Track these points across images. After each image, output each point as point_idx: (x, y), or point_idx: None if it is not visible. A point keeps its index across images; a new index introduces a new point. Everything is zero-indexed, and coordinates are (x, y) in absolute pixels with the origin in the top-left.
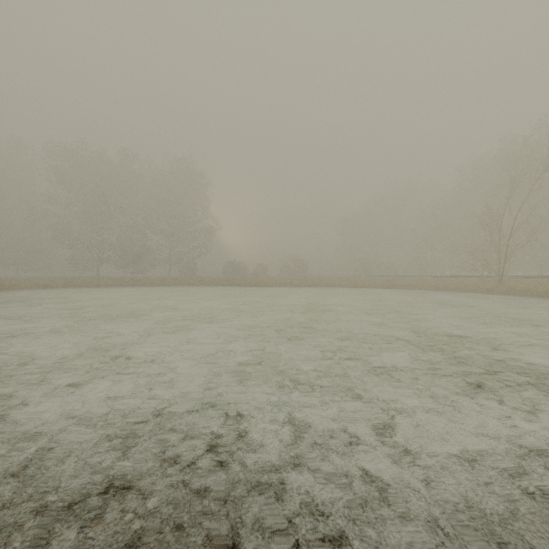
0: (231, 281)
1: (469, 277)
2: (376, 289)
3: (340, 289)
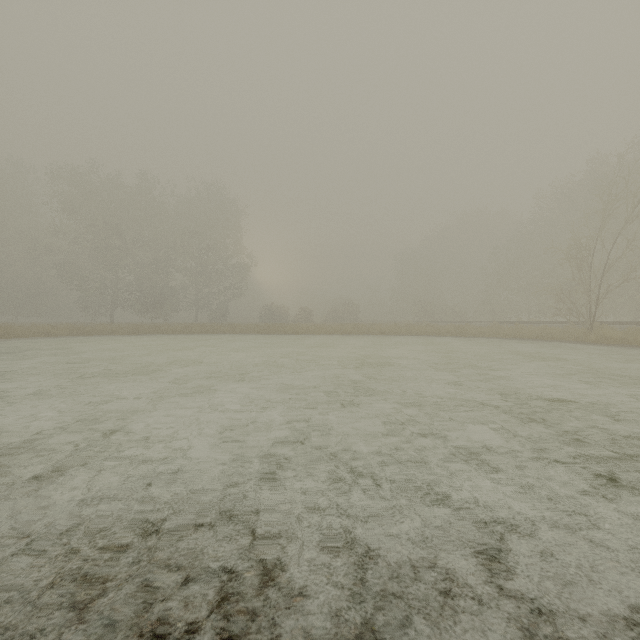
0: (268, 328)
1: (552, 323)
2: (441, 338)
3: (398, 338)
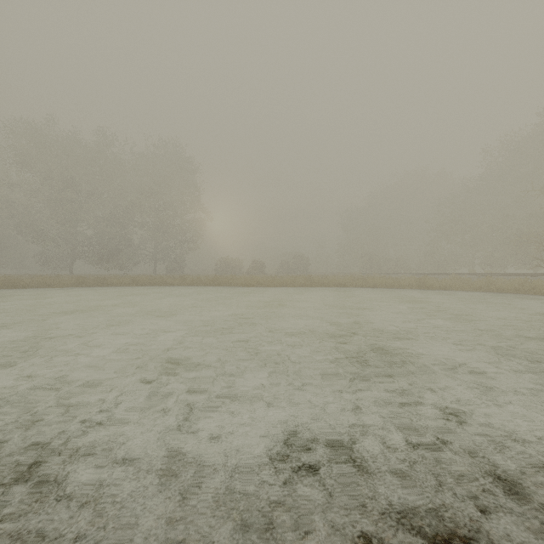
0: (218, 280)
1: (519, 275)
2: (405, 291)
3: (357, 291)
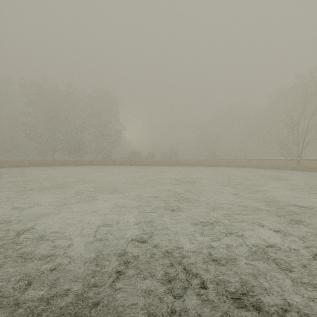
0: (132, 162)
1: (277, 160)
2: (221, 167)
3: (198, 167)
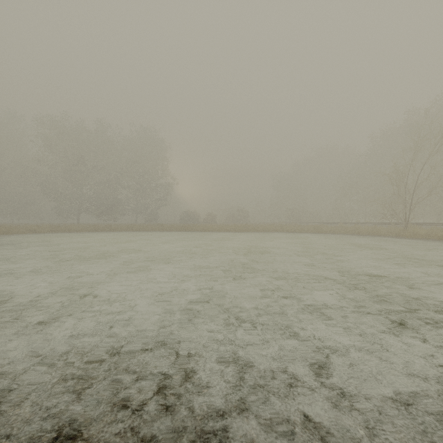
0: (186, 227)
1: (380, 224)
2: (304, 234)
3: (274, 234)
